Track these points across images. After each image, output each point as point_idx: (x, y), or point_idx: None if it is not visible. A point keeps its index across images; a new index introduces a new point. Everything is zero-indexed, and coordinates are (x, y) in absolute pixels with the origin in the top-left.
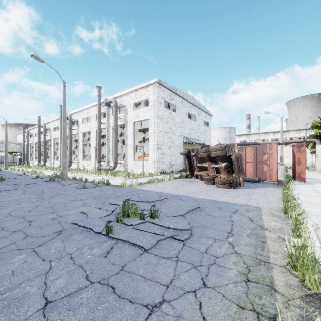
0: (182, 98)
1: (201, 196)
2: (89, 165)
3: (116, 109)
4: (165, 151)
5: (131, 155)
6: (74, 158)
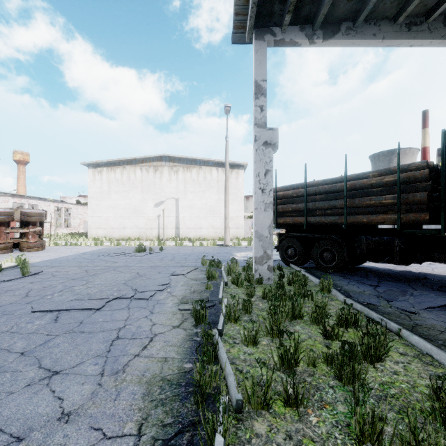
0: None
1: (85, 251)
2: None
3: None
4: None
5: None
6: None
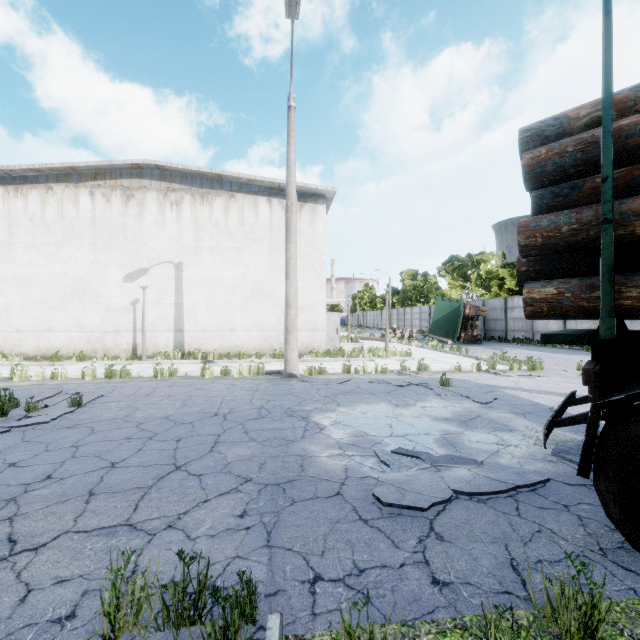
0: None
1: None
2: None
3: None
4: None
5: None
6: None
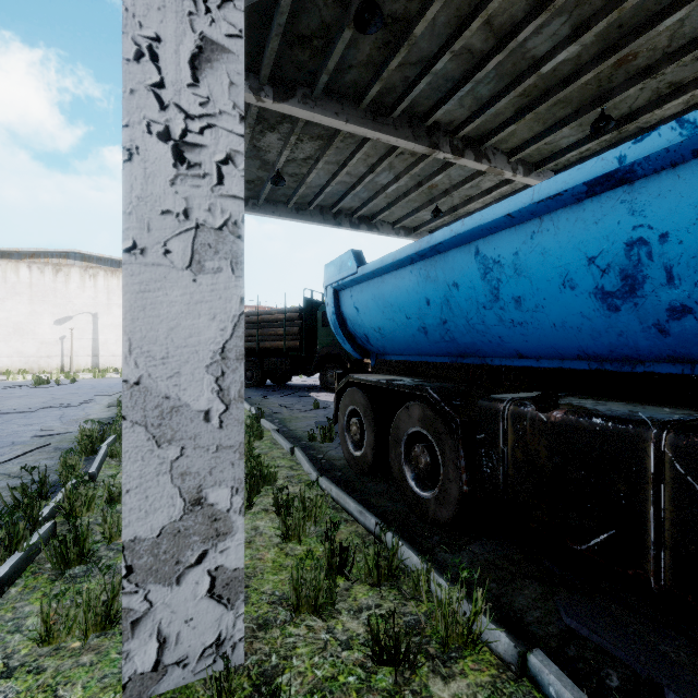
0: None
1: None
2: None
3: None
4: None
5: None
6: None
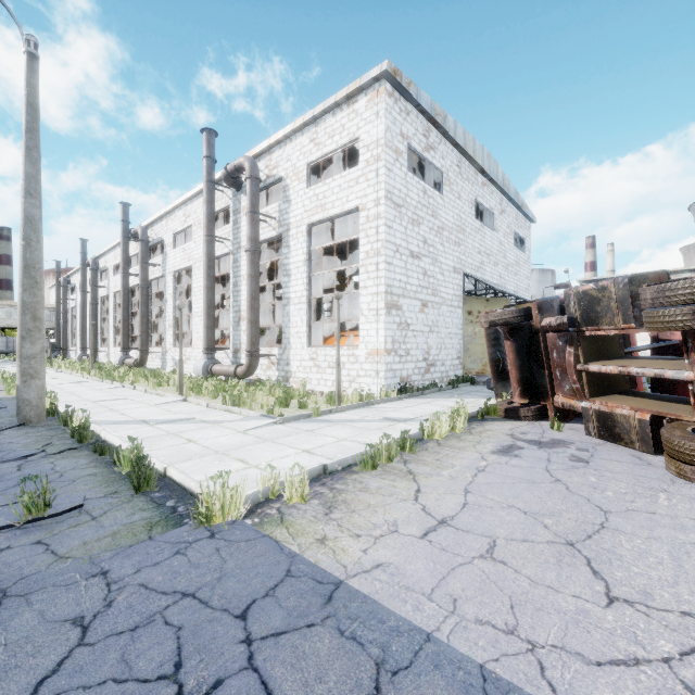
0: (460, 152)
1: None
2: (189, 360)
3: (253, 186)
4: (412, 318)
5: (299, 330)
6: (159, 341)
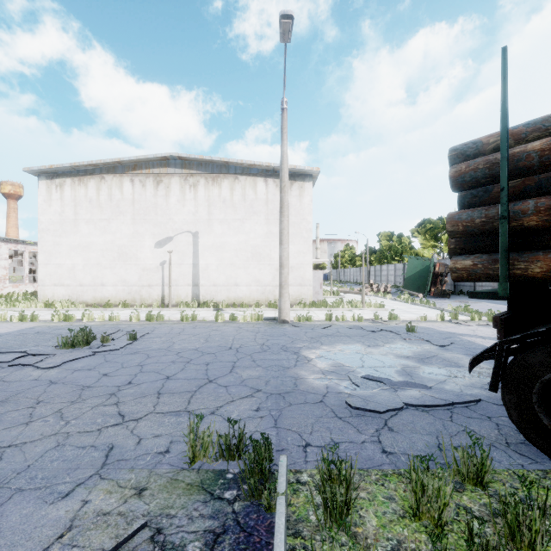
0: None
1: None
2: None
3: None
4: None
5: None
6: None
